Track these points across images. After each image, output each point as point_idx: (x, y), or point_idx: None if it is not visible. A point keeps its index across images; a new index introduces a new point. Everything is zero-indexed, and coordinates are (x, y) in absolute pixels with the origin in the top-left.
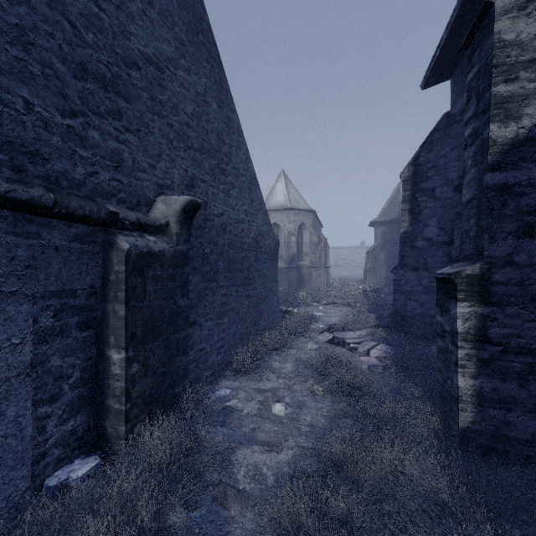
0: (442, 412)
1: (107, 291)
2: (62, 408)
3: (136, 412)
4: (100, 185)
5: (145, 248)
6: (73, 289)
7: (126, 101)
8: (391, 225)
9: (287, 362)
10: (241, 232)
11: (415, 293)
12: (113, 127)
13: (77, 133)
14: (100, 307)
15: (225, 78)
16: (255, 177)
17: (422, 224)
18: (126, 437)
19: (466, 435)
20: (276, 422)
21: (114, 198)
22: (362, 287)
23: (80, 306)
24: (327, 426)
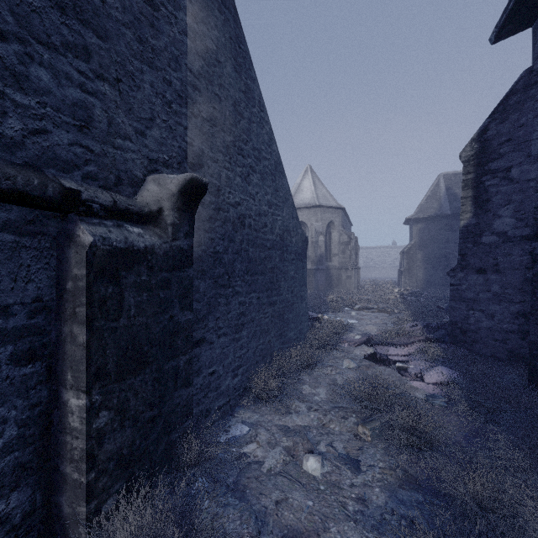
0: None
1: (63, 306)
2: None
3: (106, 482)
4: (52, 150)
5: (121, 242)
6: (0, 304)
7: (97, 36)
8: (430, 222)
9: (320, 386)
10: (263, 227)
11: (481, 301)
12: (75, 69)
13: (7, 66)
14: (53, 329)
15: (243, 37)
16: (280, 162)
17: (491, 215)
18: (84, 526)
19: None
20: (310, 489)
21: (77, 172)
22: (397, 290)
23: (18, 329)
24: (384, 502)
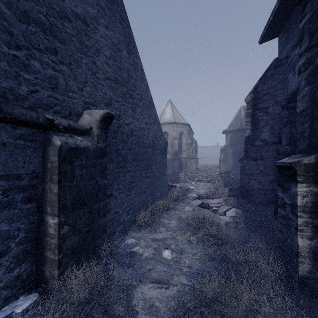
0: (283, 261)
1: (45, 175)
2: (9, 260)
3: (67, 260)
4: (40, 100)
5: (73, 144)
6: (18, 174)
7: (60, 43)
8: (236, 133)
9: (173, 219)
10: (143, 135)
11: (255, 175)
12: (50, 60)
13: (21, 61)
14: (40, 186)
15: (132, 35)
16: (152, 100)
17: (259, 131)
18: (57, 279)
19: (304, 281)
20: (165, 264)
21: (51, 110)
22: (218, 170)
23: (25, 186)
24: (200, 267)
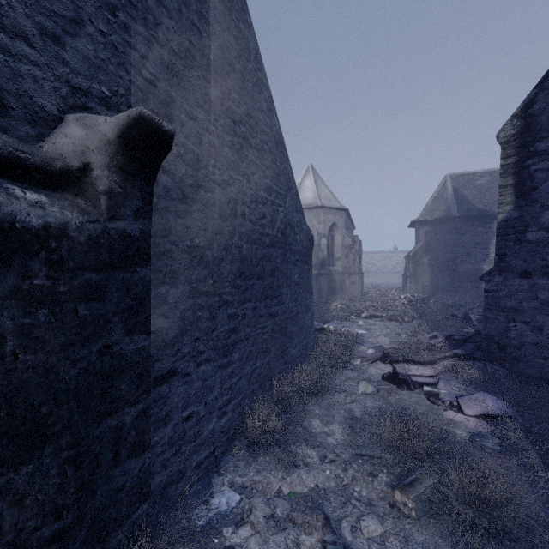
0: None
1: None
2: None
3: None
4: None
5: None
6: None
7: None
8: (437, 225)
9: (334, 421)
10: (261, 218)
11: (525, 311)
12: None
13: None
14: None
15: None
16: (281, 140)
17: (539, 206)
18: None
19: None
20: None
21: None
22: (404, 296)
23: None
24: None
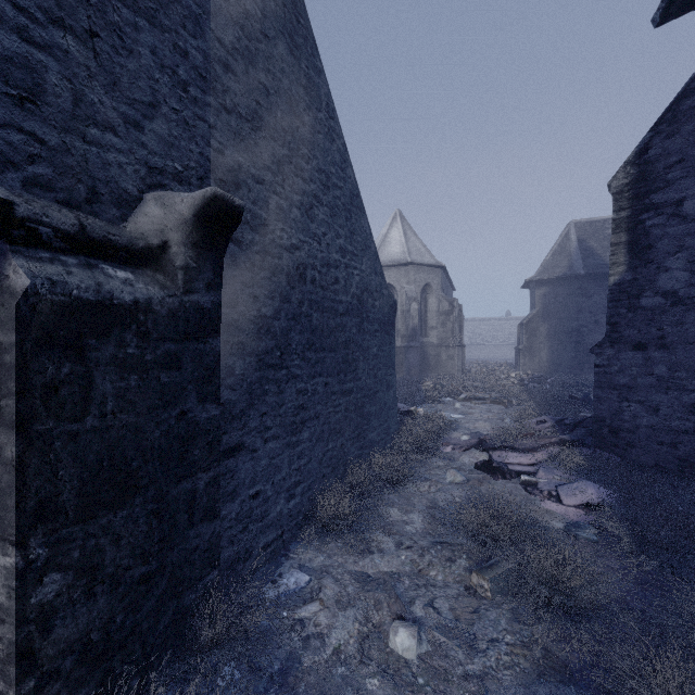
0: None
1: None
2: None
3: (59, 691)
4: None
5: (89, 291)
6: None
7: None
8: (557, 285)
9: (414, 510)
10: (334, 283)
11: (640, 389)
12: (9, 1)
13: None
14: None
15: (304, 7)
16: (357, 193)
17: (654, 267)
18: None
19: None
20: (400, 685)
21: (14, 173)
22: (514, 375)
23: None
24: None
